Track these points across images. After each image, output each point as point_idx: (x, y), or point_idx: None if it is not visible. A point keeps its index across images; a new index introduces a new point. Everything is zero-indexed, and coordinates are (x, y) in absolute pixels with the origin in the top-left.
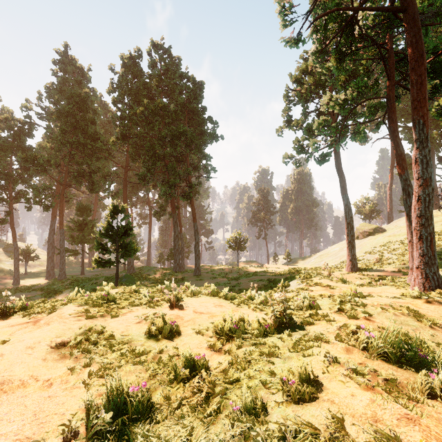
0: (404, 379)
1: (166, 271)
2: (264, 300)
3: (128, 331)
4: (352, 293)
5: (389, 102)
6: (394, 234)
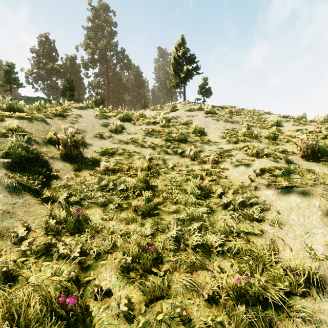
0: None
1: None
2: None
3: None
4: None
5: None
6: None
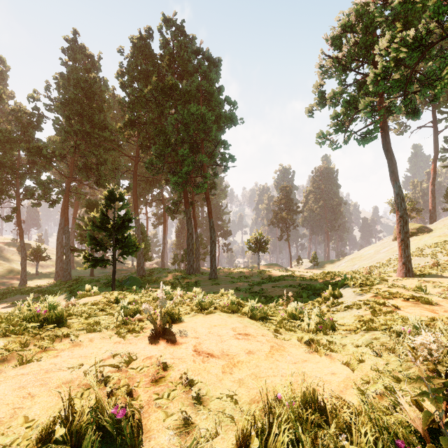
0: None
1: (179, 273)
2: (319, 322)
3: (9, 424)
4: None
5: None
6: (445, 234)
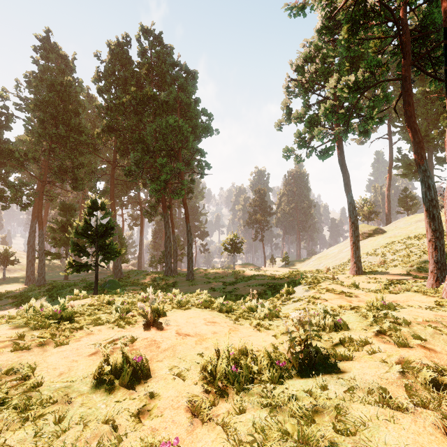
0: None
1: (157, 275)
2: (269, 312)
3: (70, 373)
4: (380, 303)
5: (404, 84)
6: (395, 235)
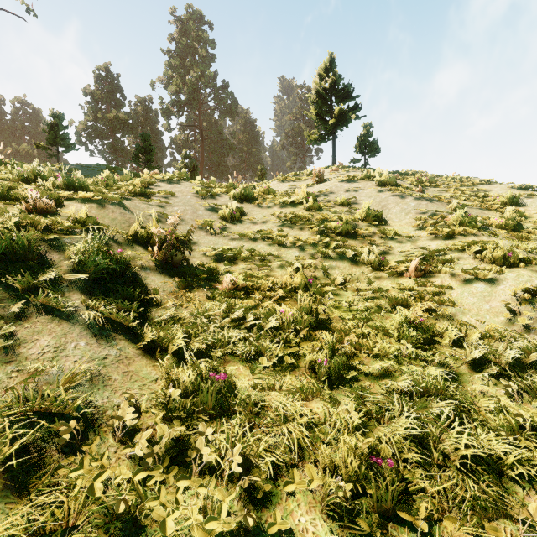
0: None
1: None
2: None
3: None
4: None
5: None
6: None
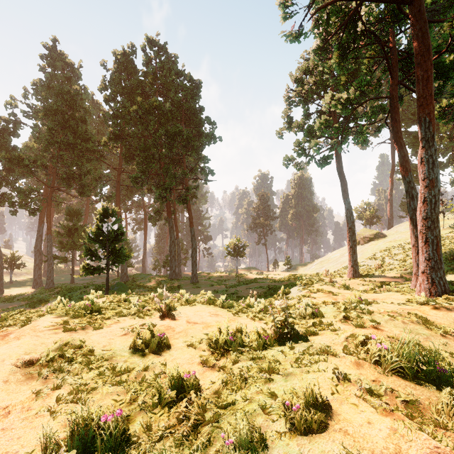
0: (425, 399)
1: (162, 278)
2: (264, 308)
3: (111, 345)
4: (357, 299)
5: (392, 102)
6: (395, 239)
